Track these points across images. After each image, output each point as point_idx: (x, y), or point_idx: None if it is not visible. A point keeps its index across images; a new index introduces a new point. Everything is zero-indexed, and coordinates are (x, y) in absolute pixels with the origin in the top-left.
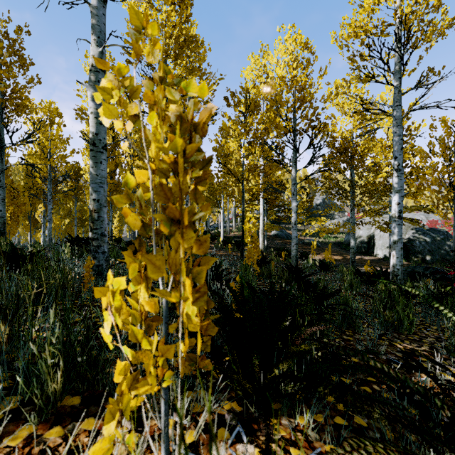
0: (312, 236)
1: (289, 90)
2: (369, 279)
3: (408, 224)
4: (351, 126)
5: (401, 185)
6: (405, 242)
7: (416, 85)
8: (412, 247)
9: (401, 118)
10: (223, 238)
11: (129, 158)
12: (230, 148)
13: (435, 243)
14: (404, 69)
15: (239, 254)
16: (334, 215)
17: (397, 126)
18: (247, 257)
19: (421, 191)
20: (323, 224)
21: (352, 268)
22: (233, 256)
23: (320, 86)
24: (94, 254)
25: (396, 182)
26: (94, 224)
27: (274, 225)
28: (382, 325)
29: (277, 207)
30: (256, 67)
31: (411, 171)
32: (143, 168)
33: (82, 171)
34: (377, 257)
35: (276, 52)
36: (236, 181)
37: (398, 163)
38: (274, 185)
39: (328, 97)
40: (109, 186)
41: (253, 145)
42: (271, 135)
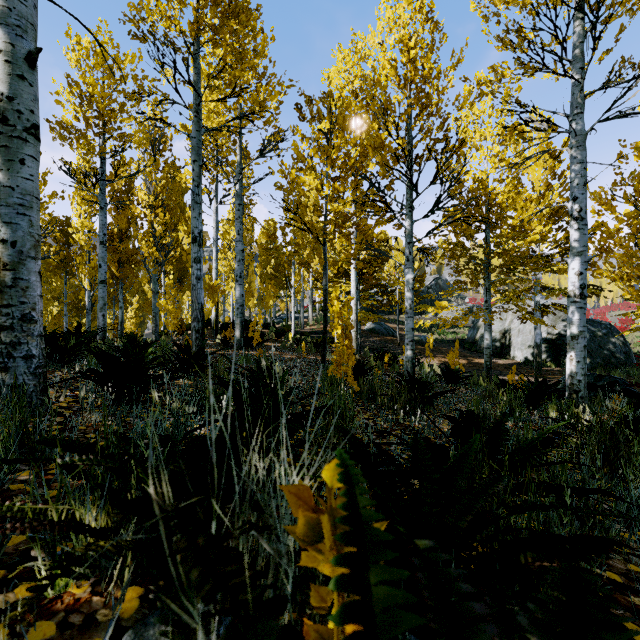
0: (422, 331)
1: (403, 84)
2: (529, 397)
3: (557, 313)
4: (486, 166)
5: (584, 243)
6: (554, 339)
7: (606, 83)
8: (564, 345)
9: (584, 133)
10: (294, 334)
11: (148, 210)
12: (305, 185)
13: (595, 340)
14: (596, 47)
15: (318, 358)
16: (451, 302)
17: (578, 147)
18: (335, 363)
19: (605, 257)
20: (437, 314)
21: (495, 378)
22: (309, 361)
23: (451, 82)
24: (5, 362)
25: (576, 238)
26: (5, 295)
27: (371, 314)
28: (632, 512)
29: (375, 287)
30: (345, 67)
31: (567, 236)
32: (171, 225)
33: (70, 229)
34: (514, 360)
35: (380, 24)
36: (314, 241)
37: (579, 208)
38: (376, 247)
39: (466, 99)
40: (118, 254)
41: (342, 181)
42: (370, 166)
